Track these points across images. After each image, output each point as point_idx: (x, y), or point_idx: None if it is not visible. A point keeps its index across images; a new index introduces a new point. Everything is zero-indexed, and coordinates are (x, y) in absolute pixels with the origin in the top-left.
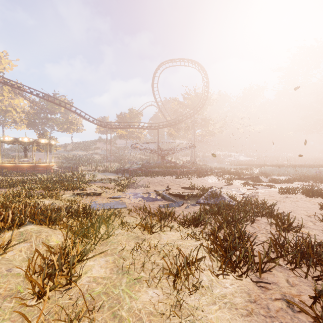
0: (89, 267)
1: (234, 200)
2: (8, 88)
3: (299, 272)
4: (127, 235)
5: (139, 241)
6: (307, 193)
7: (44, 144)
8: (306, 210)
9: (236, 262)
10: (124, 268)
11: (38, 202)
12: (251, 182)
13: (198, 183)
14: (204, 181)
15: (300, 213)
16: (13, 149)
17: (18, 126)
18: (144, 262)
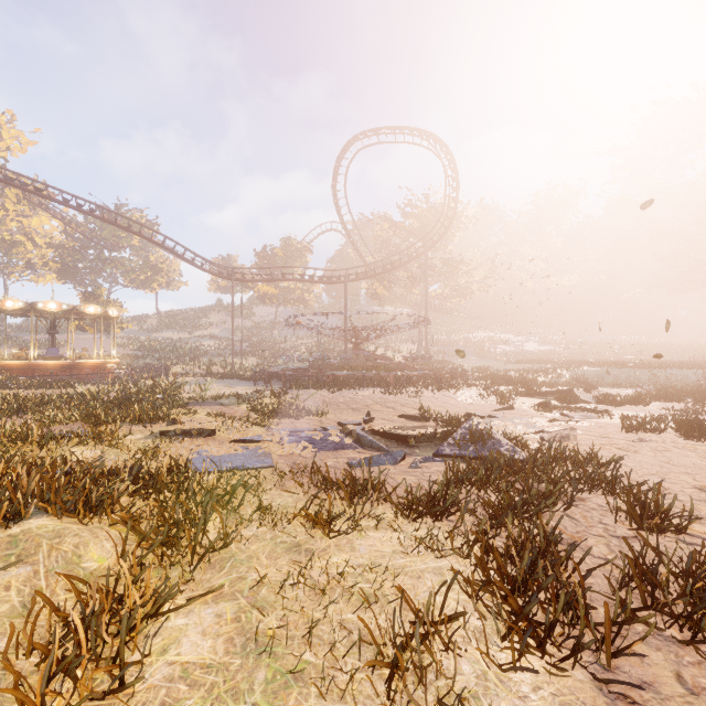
0: (173, 633)
1: (521, 447)
2: (17, 192)
3: (705, 651)
4: (272, 542)
5: (300, 559)
6: (687, 429)
7: (93, 317)
8: (690, 472)
9: (546, 625)
10: (261, 638)
11: (66, 454)
12: (555, 403)
13: (437, 406)
14: (450, 400)
15: (679, 482)
16: (27, 327)
17: (38, 277)
18: (311, 622)
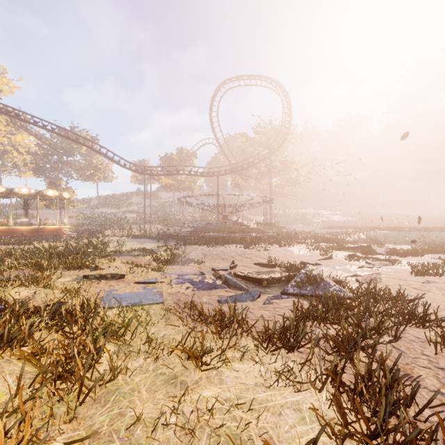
0: None
1: (344, 287)
2: (6, 118)
3: None
4: (153, 373)
5: (175, 392)
6: None
7: (52, 197)
8: None
9: None
10: None
11: (6, 294)
12: (359, 255)
13: (279, 257)
14: (288, 252)
15: None
16: (14, 205)
17: (21, 173)
18: None
